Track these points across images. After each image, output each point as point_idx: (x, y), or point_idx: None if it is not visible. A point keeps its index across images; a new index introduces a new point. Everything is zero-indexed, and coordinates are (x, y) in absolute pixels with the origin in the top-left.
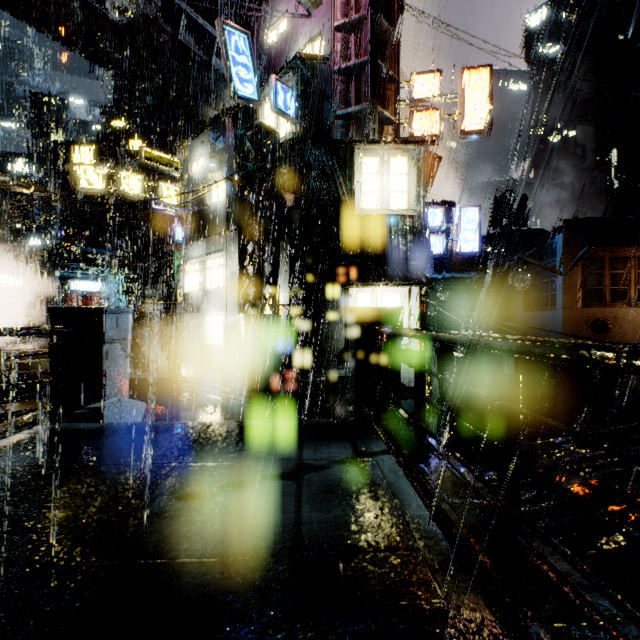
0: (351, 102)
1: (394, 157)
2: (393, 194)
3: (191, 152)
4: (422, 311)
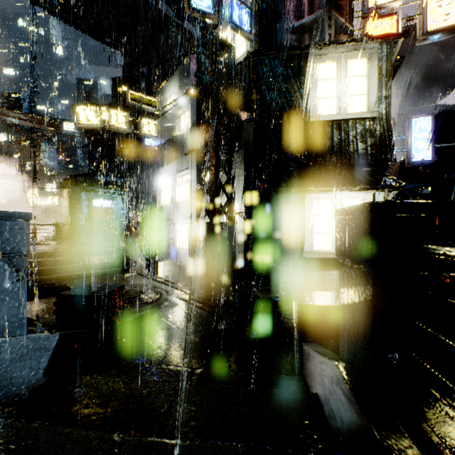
0: (304, 16)
1: (352, 59)
2: (351, 98)
3: (165, 92)
4: None
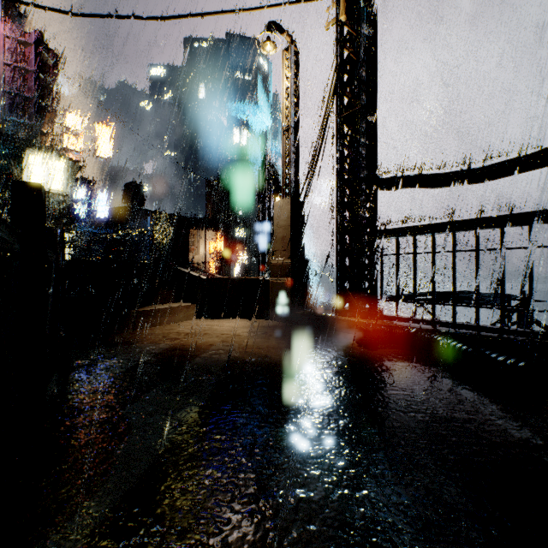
0: (18, 114)
1: (52, 160)
2: (52, 180)
3: None
4: (71, 246)
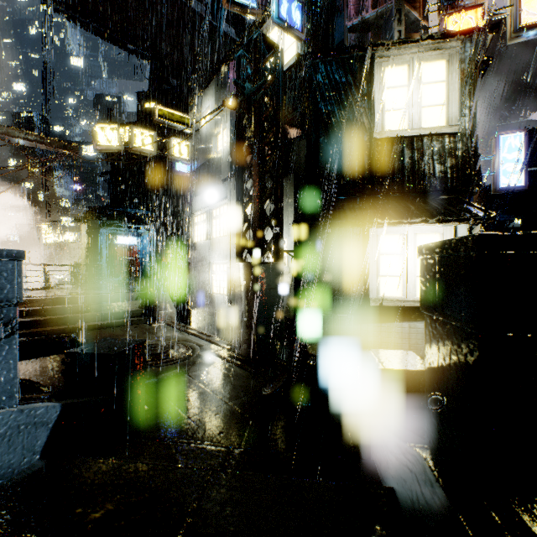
0: (367, 11)
1: (427, 62)
2: (426, 109)
3: (200, 107)
4: None
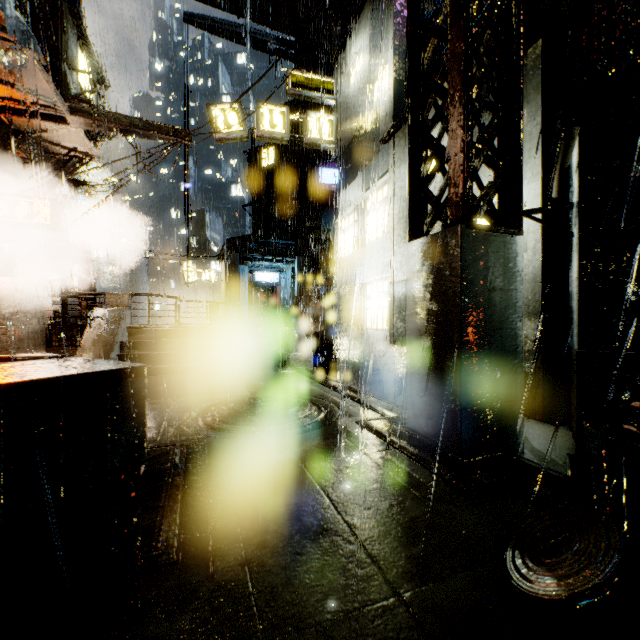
0: None
1: None
2: None
3: (347, 59)
4: None
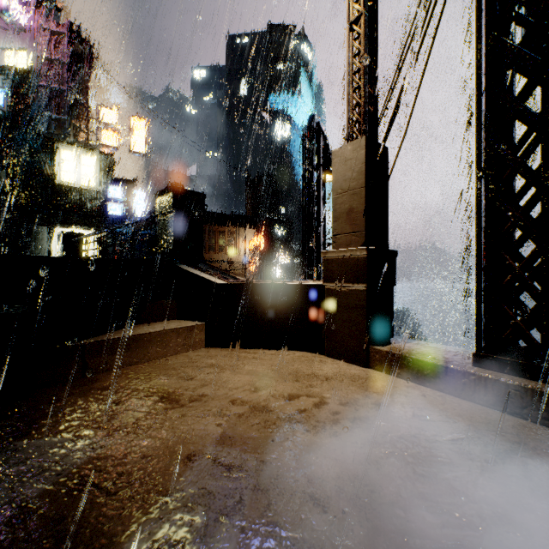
0: (52, 108)
1: (85, 155)
2: (84, 176)
3: None
4: (102, 245)
